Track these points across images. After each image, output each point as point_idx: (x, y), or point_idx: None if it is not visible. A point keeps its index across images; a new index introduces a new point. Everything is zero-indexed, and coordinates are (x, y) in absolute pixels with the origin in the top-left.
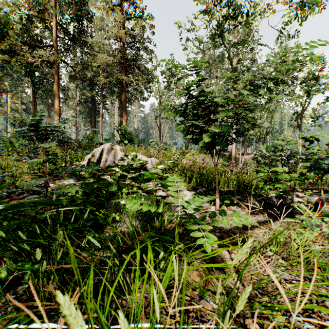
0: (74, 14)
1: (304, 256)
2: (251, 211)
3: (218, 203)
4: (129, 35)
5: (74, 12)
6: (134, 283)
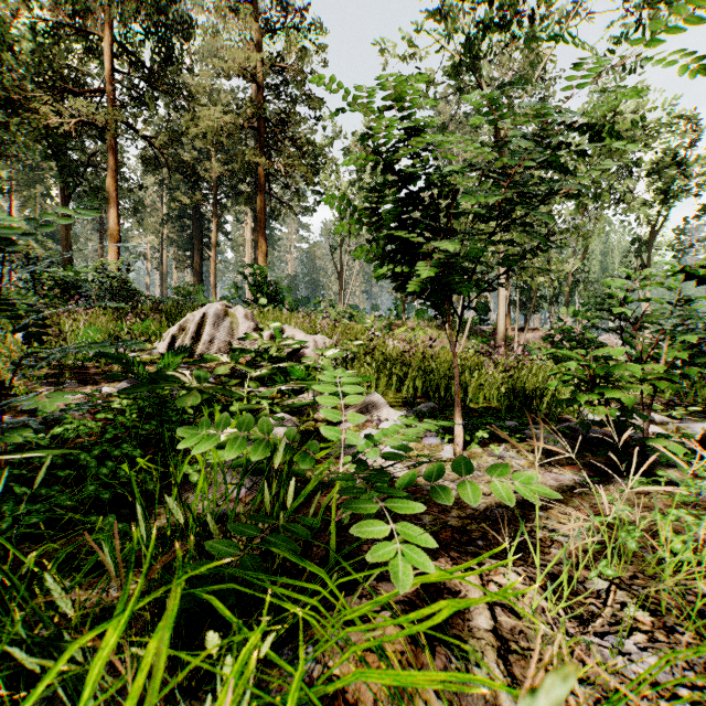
0: (152, 21)
1: (704, 600)
2: (541, 458)
3: (460, 438)
4: (271, 67)
5: (151, 15)
6: (173, 697)
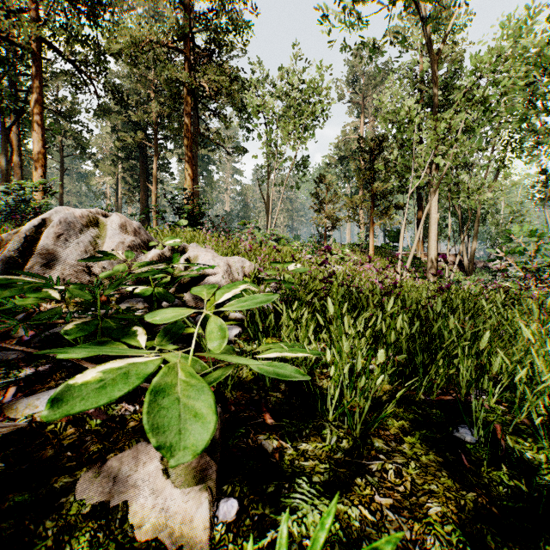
0: None
1: None
2: None
3: None
4: None
5: None
6: None
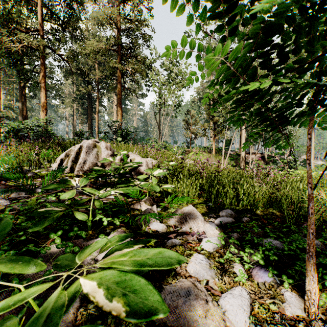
0: None
1: None
2: None
3: (315, 295)
4: (124, 19)
5: None
6: None
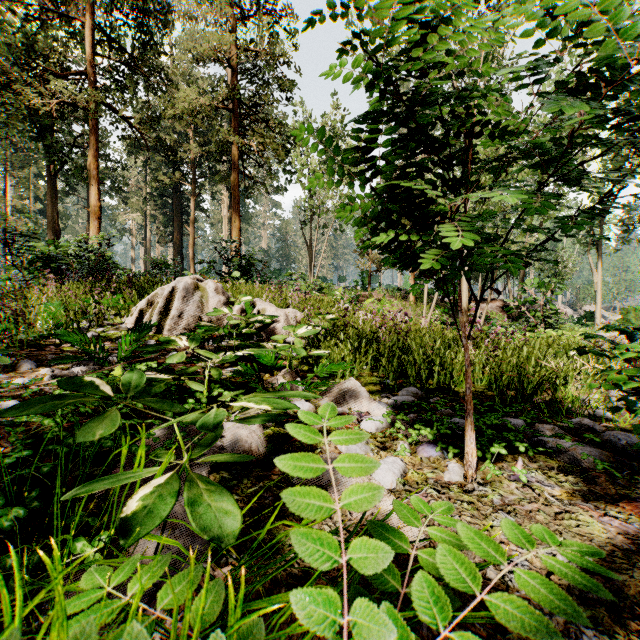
0: (131, 7)
1: None
2: (578, 483)
3: (472, 457)
4: (245, 50)
5: (129, 0)
6: None
